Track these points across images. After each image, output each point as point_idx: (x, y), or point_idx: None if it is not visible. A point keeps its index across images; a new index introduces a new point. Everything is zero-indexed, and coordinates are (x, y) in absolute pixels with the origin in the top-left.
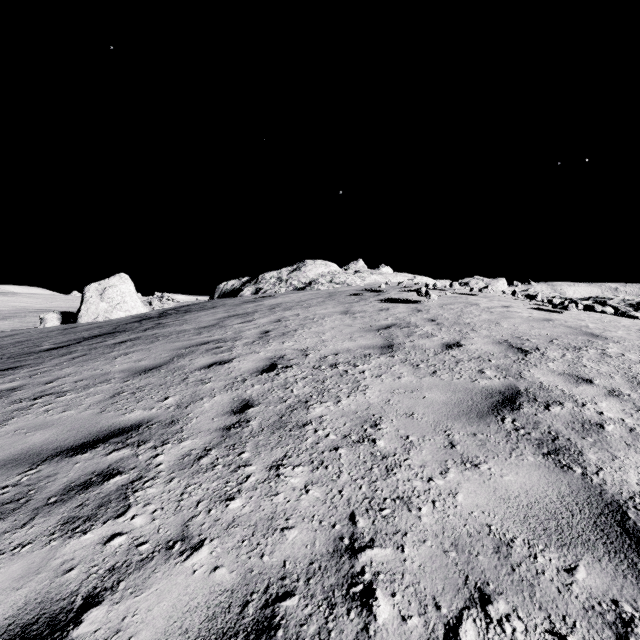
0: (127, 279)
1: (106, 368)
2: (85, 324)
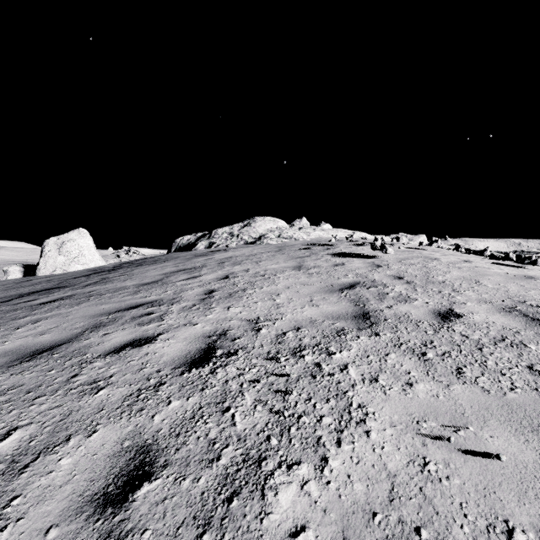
0: (86, 234)
1: None
2: (41, 277)
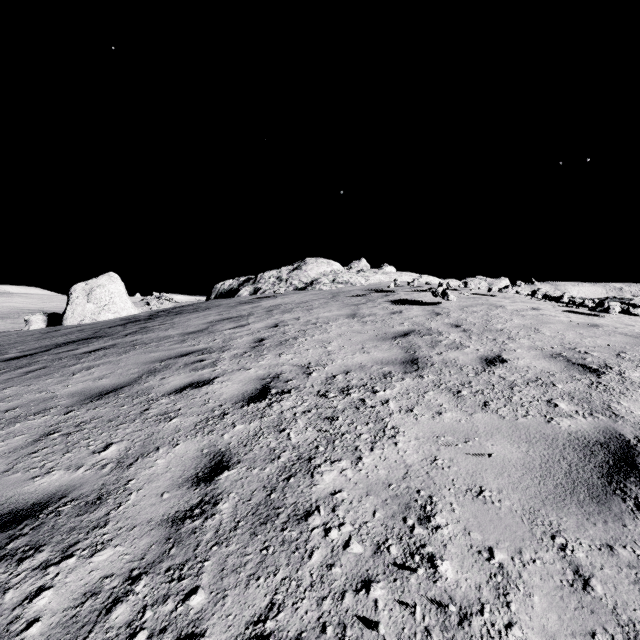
0: (116, 278)
1: (55, 389)
2: (69, 327)
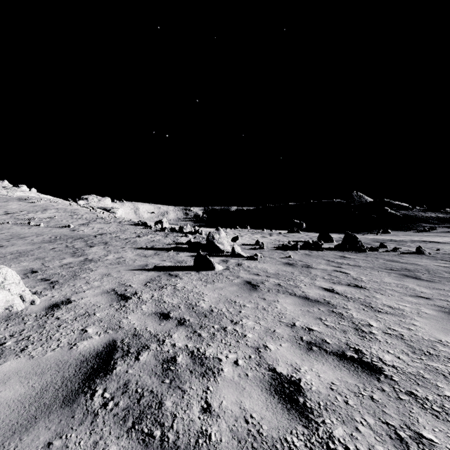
0: None
1: None
2: None
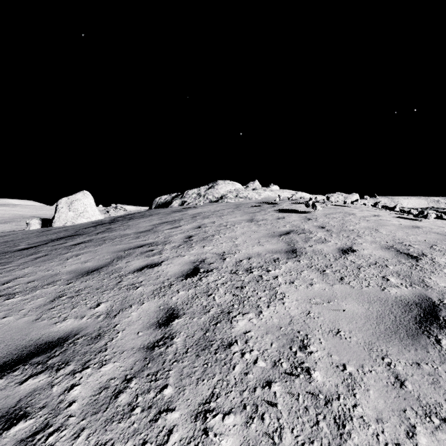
0: (88, 195)
1: (57, 269)
2: (57, 228)
